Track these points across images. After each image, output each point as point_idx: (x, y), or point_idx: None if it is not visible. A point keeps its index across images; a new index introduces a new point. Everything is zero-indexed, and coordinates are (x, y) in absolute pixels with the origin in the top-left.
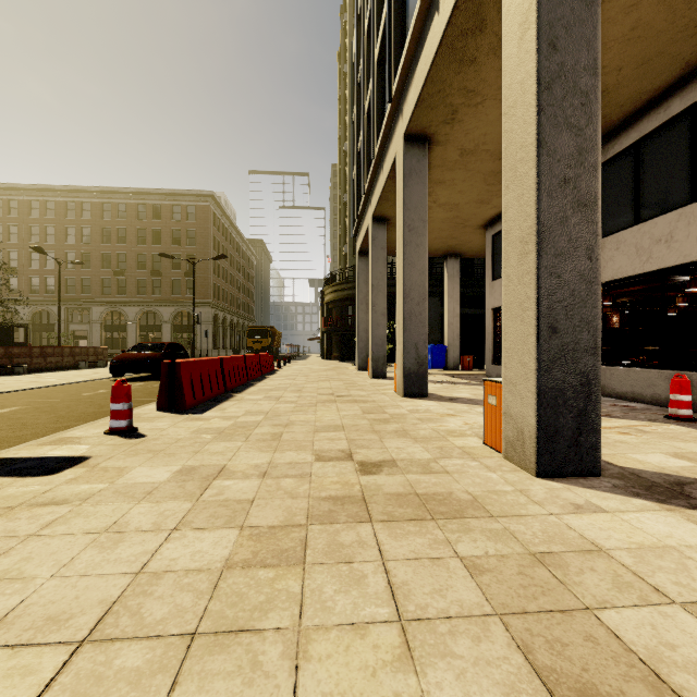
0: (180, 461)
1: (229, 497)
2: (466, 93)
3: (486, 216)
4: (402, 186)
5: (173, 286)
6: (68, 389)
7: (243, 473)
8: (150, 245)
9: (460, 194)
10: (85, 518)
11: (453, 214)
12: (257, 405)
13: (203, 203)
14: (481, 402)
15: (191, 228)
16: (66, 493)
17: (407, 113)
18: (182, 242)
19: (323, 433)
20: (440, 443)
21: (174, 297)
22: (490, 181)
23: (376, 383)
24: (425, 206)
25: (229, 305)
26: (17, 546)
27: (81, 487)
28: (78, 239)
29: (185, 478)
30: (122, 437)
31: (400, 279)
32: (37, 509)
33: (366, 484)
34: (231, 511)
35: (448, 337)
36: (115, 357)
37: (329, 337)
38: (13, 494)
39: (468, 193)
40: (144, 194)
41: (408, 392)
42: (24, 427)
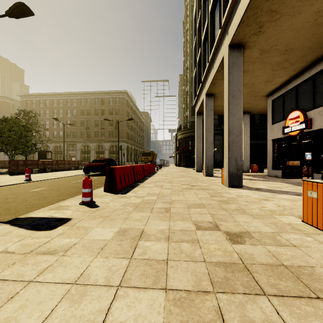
0: (117, 224)
1: (150, 256)
2: (270, 13)
3: (269, 89)
4: (228, 73)
5: (109, 134)
6: (66, 179)
7: (155, 236)
8: (100, 116)
9: (256, 77)
10: (64, 268)
11: (250, 89)
12: (152, 190)
13: (122, 96)
14: (277, 191)
15: (117, 107)
16: (56, 245)
17: (232, 32)
18: (113, 114)
19: (194, 209)
20: (272, 220)
21: (110, 138)
22: (275, 68)
23: (209, 179)
24: (241, 82)
25: (133, 141)
26: (21, 291)
27: (64, 240)
28: (71, 114)
29: (122, 238)
30: (87, 206)
31: (226, 123)
32: (39, 256)
33: (240, 252)
34: (154, 270)
35: (243, 155)
36: (86, 165)
37: (179, 155)
38: (29, 243)
39: (261, 76)
40: (97, 93)
41: (231, 184)
42: (44, 198)
